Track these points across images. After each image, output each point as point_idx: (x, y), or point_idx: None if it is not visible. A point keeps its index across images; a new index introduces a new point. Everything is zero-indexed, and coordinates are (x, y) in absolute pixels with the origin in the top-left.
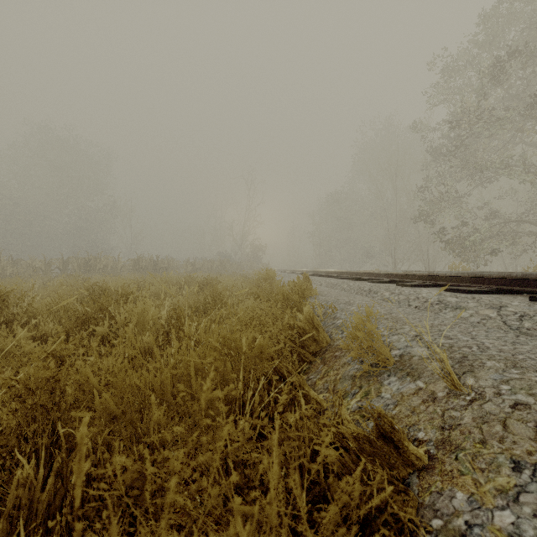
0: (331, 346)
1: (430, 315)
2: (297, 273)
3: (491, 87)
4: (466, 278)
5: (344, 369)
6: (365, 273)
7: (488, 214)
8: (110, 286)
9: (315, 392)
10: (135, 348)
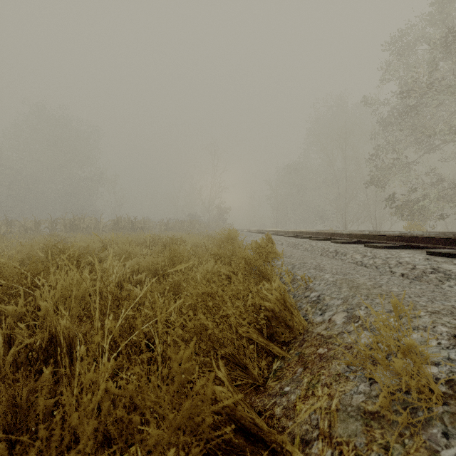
0: (310, 333)
1: (431, 288)
2: (258, 233)
3: (442, 57)
4: (451, 240)
5: (340, 388)
6: (325, 232)
7: (433, 178)
8: (68, 247)
9: (297, 428)
10: (51, 334)
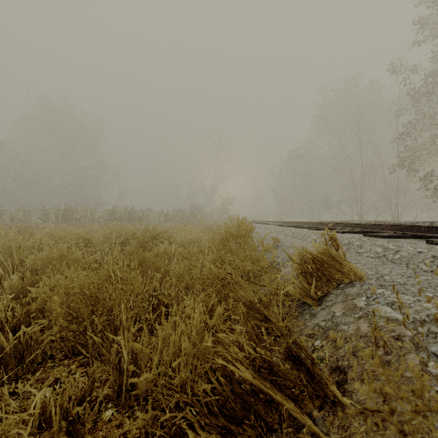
0: None
1: None
2: (267, 224)
3: None
4: None
5: None
6: (388, 225)
7: None
8: None
9: None
10: None
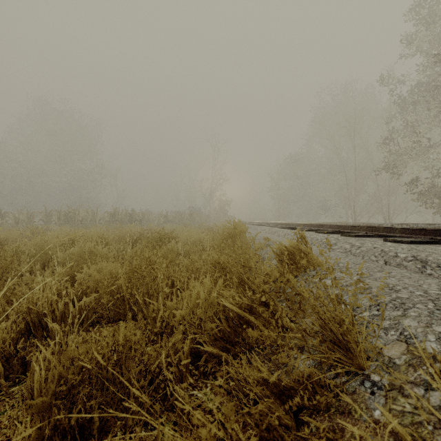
0: None
1: None
2: (263, 225)
3: None
4: None
5: None
6: (362, 226)
7: None
8: None
9: None
10: None
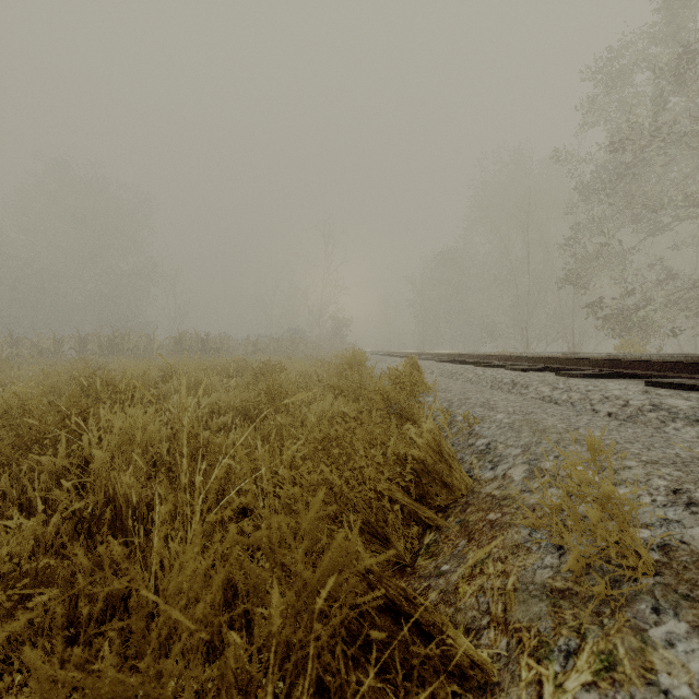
0: (477, 494)
1: (650, 432)
2: (395, 356)
3: (673, 91)
4: (682, 365)
5: (519, 562)
6: (497, 355)
7: (659, 274)
8: (114, 376)
9: (460, 615)
10: (108, 497)
